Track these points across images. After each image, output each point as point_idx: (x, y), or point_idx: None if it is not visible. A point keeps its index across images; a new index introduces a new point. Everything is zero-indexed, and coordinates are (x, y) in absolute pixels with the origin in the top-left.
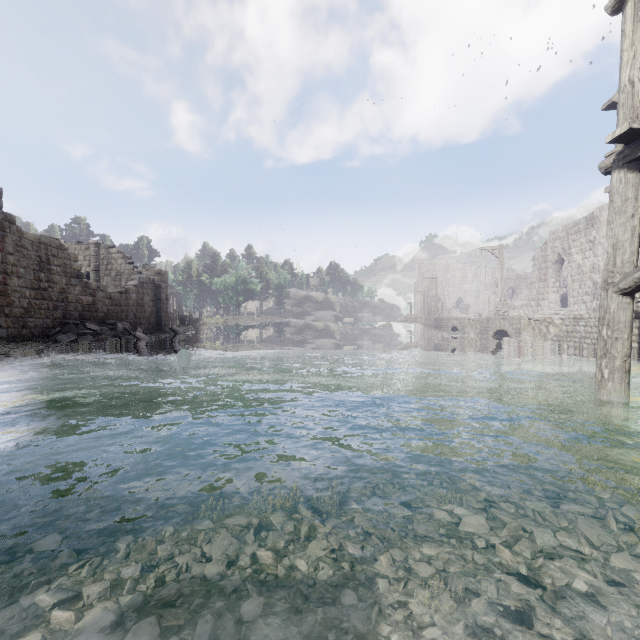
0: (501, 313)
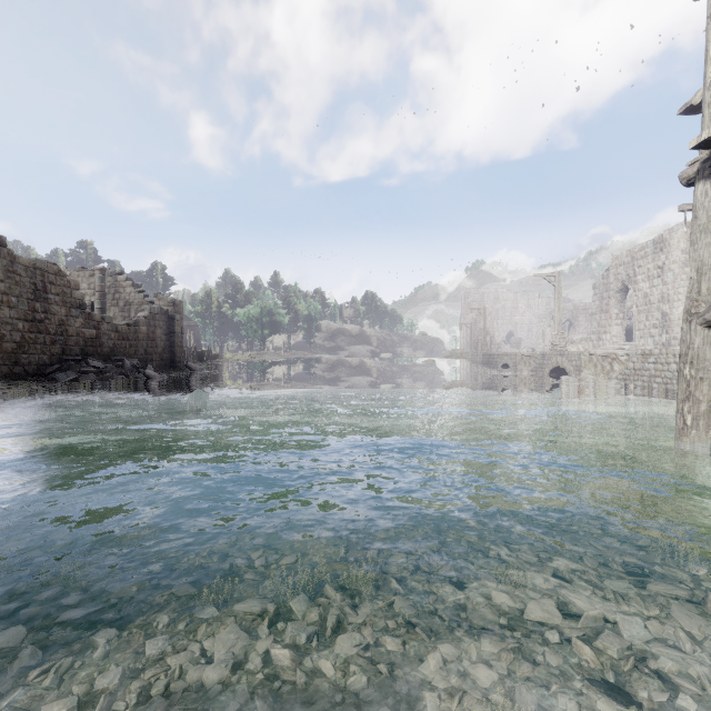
0: (558, 348)
